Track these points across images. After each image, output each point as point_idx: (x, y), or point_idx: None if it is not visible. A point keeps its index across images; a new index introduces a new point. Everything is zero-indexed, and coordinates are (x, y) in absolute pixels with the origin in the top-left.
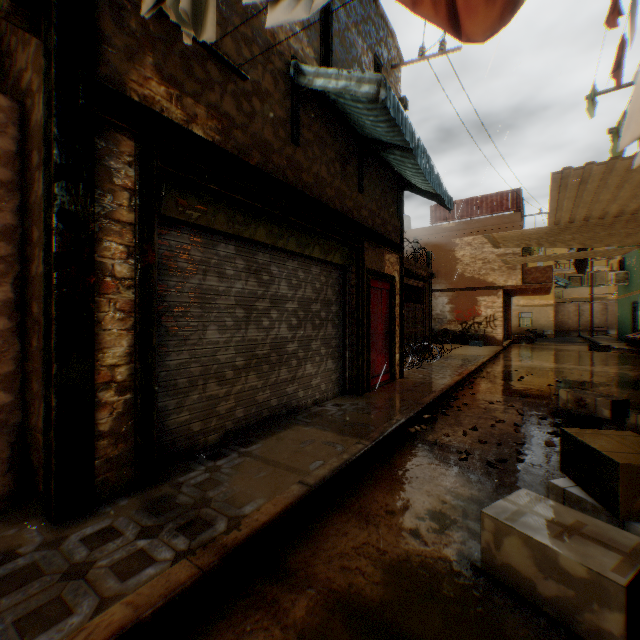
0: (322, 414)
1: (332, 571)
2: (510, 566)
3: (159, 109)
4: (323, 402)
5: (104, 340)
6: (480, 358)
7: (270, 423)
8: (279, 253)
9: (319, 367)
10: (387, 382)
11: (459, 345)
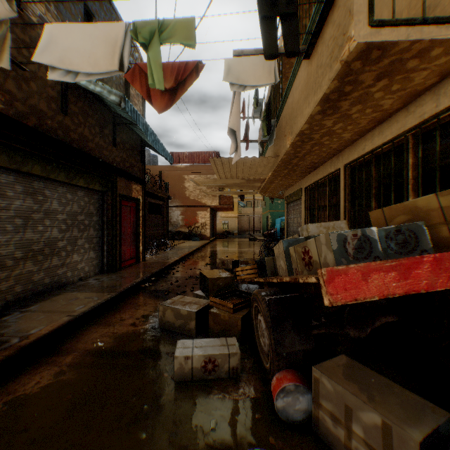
0: (86, 285)
1: (88, 345)
2: (168, 321)
3: None
4: (87, 279)
5: None
6: (195, 247)
7: (45, 294)
8: (52, 182)
9: (84, 256)
10: (134, 264)
11: (186, 240)
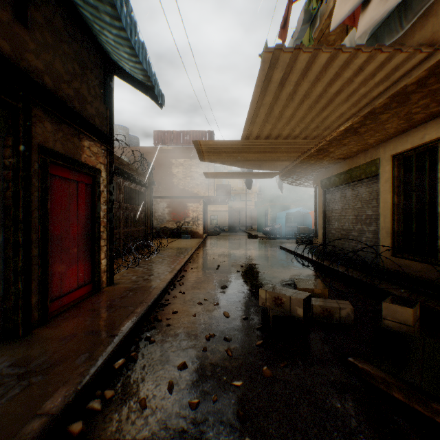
0: None
1: None
2: None
3: None
4: None
5: None
6: (189, 250)
7: None
8: None
9: None
10: (87, 297)
11: (175, 239)
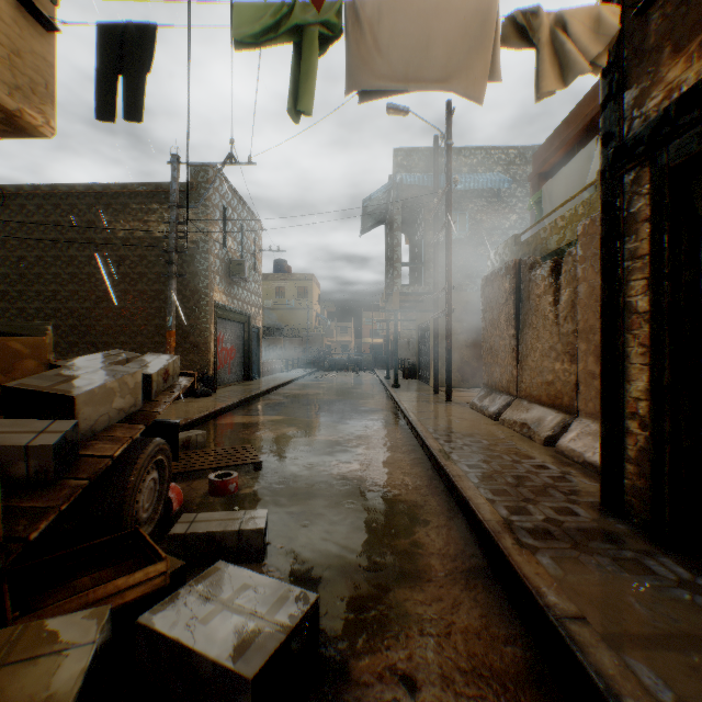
0: None
1: (443, 591)
2: None
3: (675, 94)
4: None
5: (629, 373)
6: None
7: None
8: None
9: None
10: None
11: None
